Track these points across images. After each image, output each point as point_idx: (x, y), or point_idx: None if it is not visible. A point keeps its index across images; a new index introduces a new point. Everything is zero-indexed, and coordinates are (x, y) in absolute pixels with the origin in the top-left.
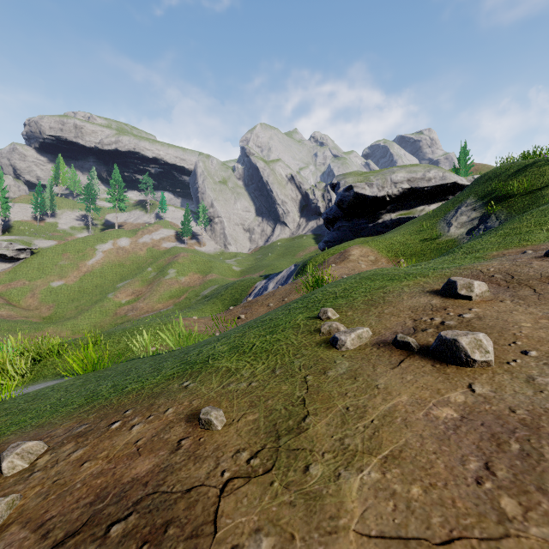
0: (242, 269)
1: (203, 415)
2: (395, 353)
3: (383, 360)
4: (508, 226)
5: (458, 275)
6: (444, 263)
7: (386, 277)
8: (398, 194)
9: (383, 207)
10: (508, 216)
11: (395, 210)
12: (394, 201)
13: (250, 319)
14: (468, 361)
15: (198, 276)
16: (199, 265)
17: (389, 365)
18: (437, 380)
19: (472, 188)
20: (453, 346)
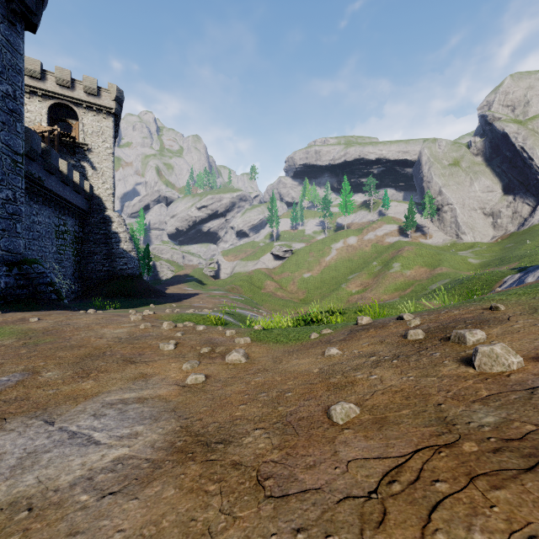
0: (481, 262)
1: (493, 305)
2: None
3: None
4: None
5: None
6: None
7: None
8: None
9: None
10: None
11: None
12: None
13: None
14: None
15: (424, 270)
16: (425, 258)
17: None
18: None
19: None
20: None
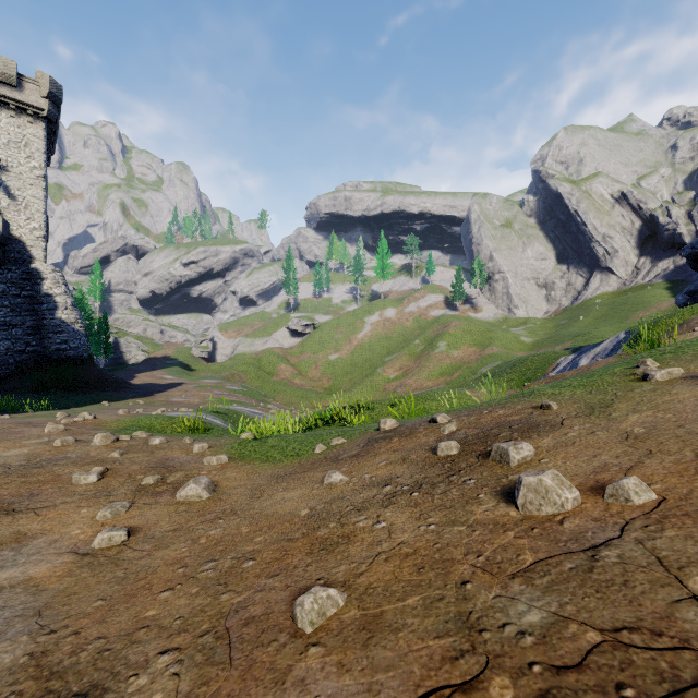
0: (535, 341)
1: (544, 403)
2: (697, 381)
3: (684, 384)
4: None
5: None
6: None
7: None
8: None
9: None
10: None
11: None
12: None
13: None
14: None
15: (474, 350)
16: (474, 336)
17: (686, 386)
18: None
19: None
20: None
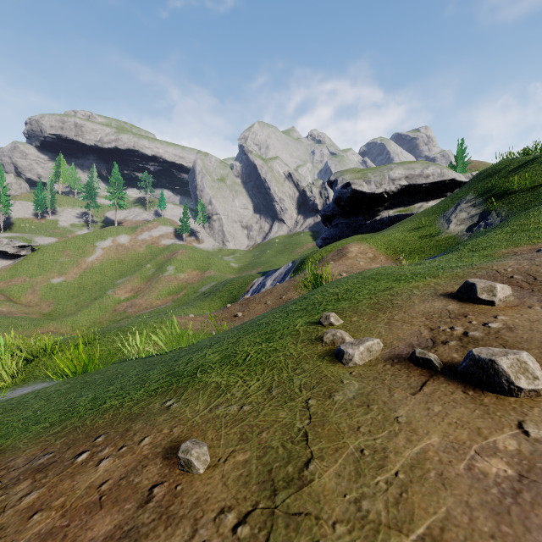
0: (240, 266)
1: (182, 454)
2: (414, 373)
3: (401, 382)
4: (514, 222)
5: (472, 276)
6: (451, 262)
7: (391, 277)
8: (396, 191)
9: (381, 204)
10: (509, 213)
11: (392, 207)
12: (392, 198)
13: (247, 317)
14: (512, 389)
15: (196, 273)
16: (197, 262)
17: (408, 389)
18: (473, 414)
19: (471, 184)
20: (490, 369)
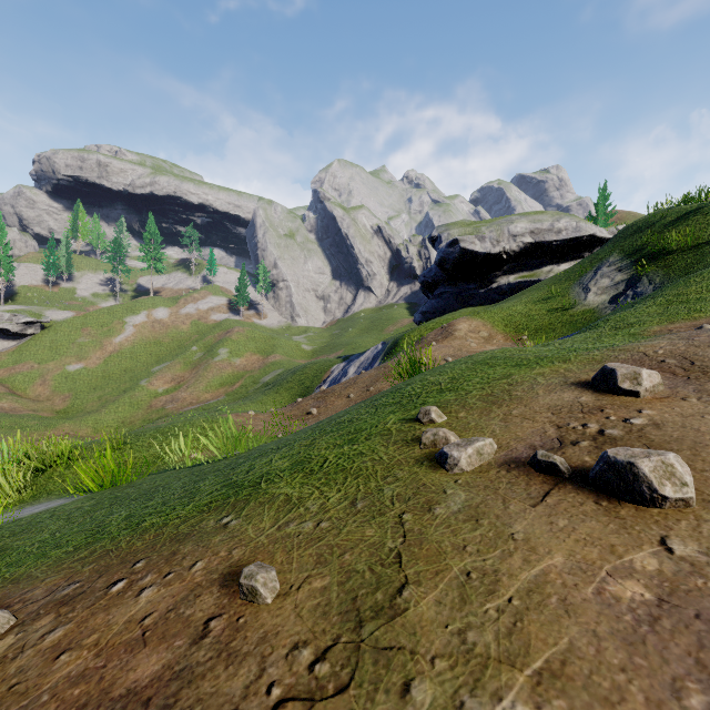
0: (314, 349)
1: (245, 579)
2: (536, 480)
3: (518, 491)
4: (670, 291)
5: (613, 360)
6: (587, 342)
7: (510, 362)
8: (518, 250)
9: (499, 267)
10: (665, 279)
11: (513, 271)
12: (512, 259)
13: (323, 415)
14: (654, 498)
15: (257, 357)
16: (258, 343)
17: (527, 500)
18: (607, 529)
19: (616, 242)
20: (628, 474)
